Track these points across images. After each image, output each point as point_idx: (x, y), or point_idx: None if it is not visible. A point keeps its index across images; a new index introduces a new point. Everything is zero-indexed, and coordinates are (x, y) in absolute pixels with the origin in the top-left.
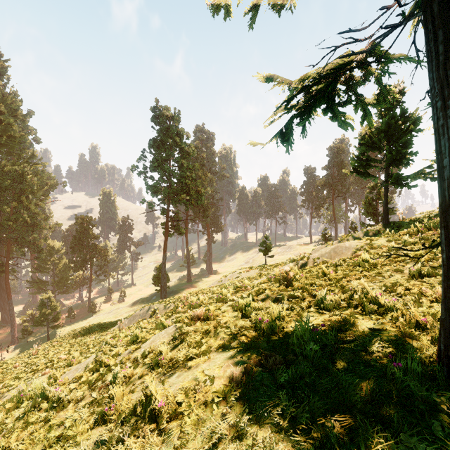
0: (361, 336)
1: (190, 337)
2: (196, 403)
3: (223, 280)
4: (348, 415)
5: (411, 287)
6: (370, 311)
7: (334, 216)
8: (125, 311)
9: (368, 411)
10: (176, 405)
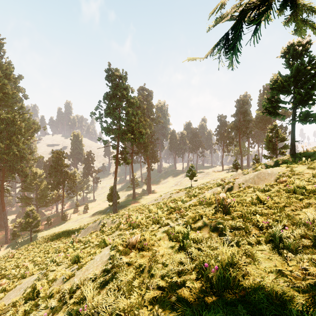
0: None
1: (122, 274)
2: None
3: (159, 198)
4: None
5: None
6: None
7: (240, 150)
8: (87, 220)
9: None
10: None
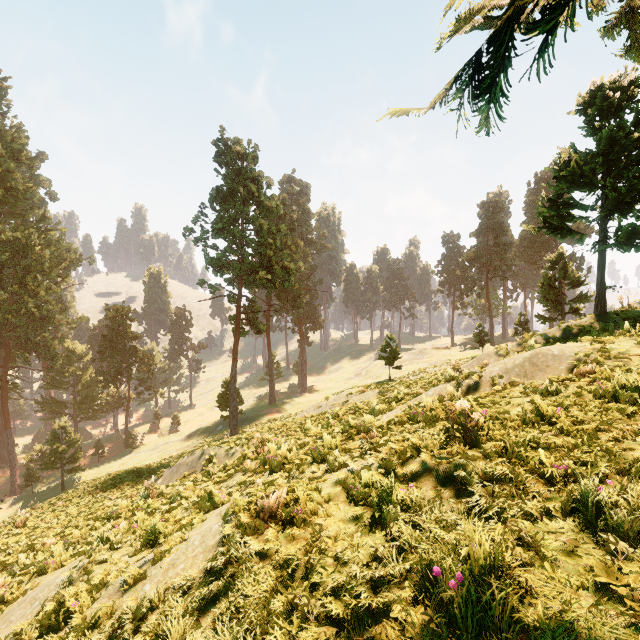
0: None
1: (248, 580)
2: None
3: (324, 405)
4: None
5: None
6: None
7: (489, 305)
8: (176, 447)
9: None
10: None
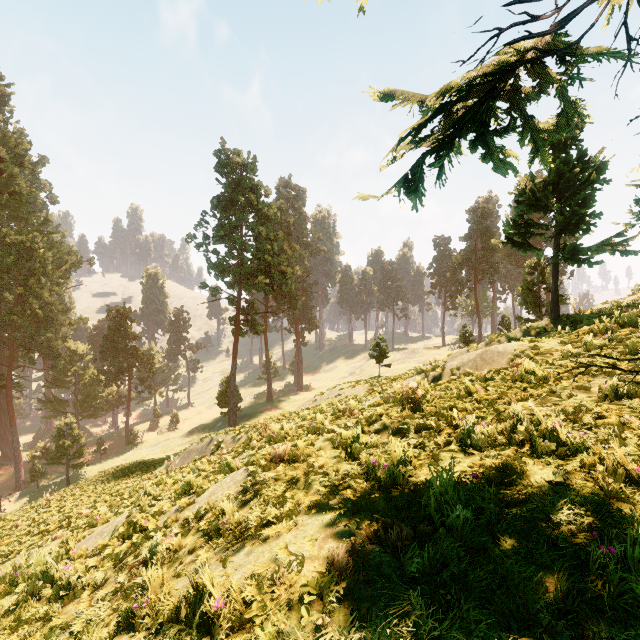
0: (535, 494)
1: (269, 488)
2: (274, 603)
3: (319, 399)
4: (529, 639)
5: (605, 414)
6: (544, 451)
7: (477, 307)
8: (178, 443)
9: (563, 632)
10: (242, 606)
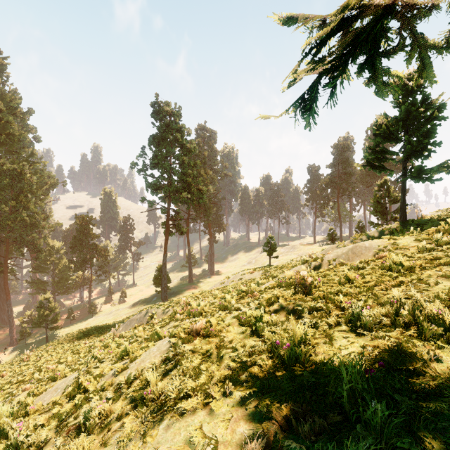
0: (443, 384)
1: (187, 360)
2: None
3: (226, 281)
4: None
5: None
6: (432, 335)
7: (339, 215)
8: (125, 312)
9: None
10: None
